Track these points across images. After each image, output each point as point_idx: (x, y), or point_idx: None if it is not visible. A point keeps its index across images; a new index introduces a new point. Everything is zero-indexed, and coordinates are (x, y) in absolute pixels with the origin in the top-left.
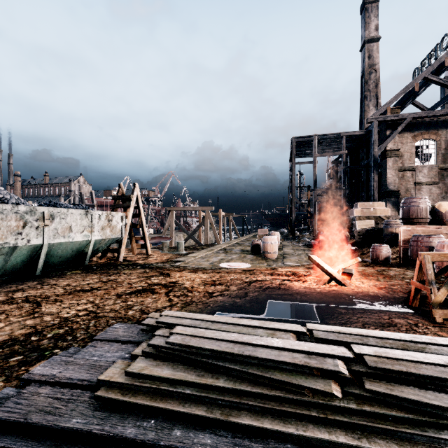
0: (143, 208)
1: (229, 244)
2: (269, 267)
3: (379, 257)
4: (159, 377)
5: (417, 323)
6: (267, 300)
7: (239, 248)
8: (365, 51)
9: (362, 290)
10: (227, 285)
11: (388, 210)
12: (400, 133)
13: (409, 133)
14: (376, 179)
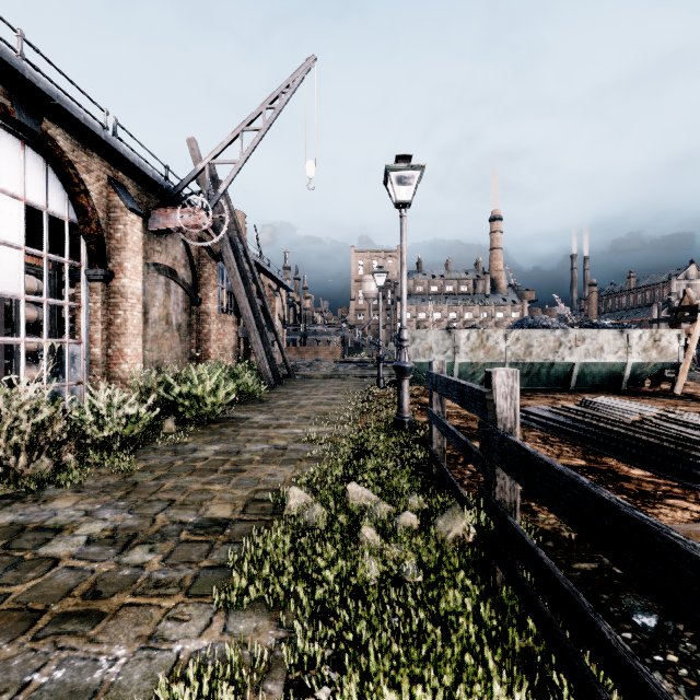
0: None
1: None
2: None
3: None
4: (571, 408)
5: None
6: None
7: None
8: None
9: None
10: None
11: None
12: None
13: None
14: None
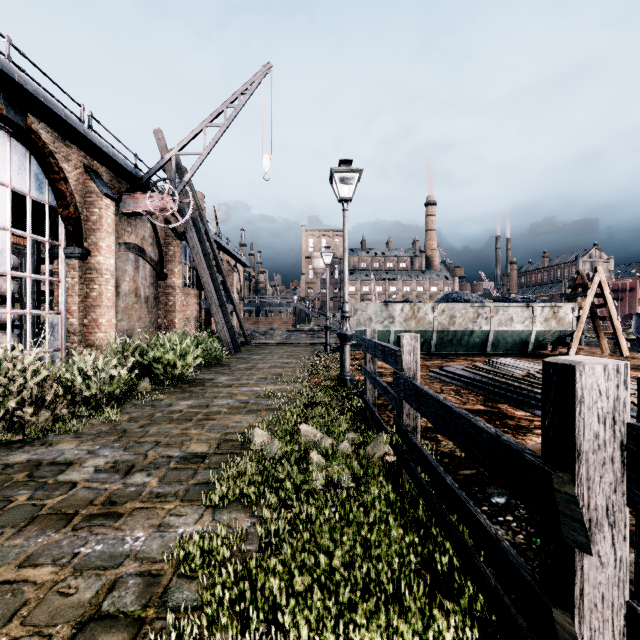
0: (610, 295)
1: None
2: None
3: None
4: (479, 367)
5: None
6: None
7: None
8: None
9: None
10: None
11: None
12: None
13: None
14: None
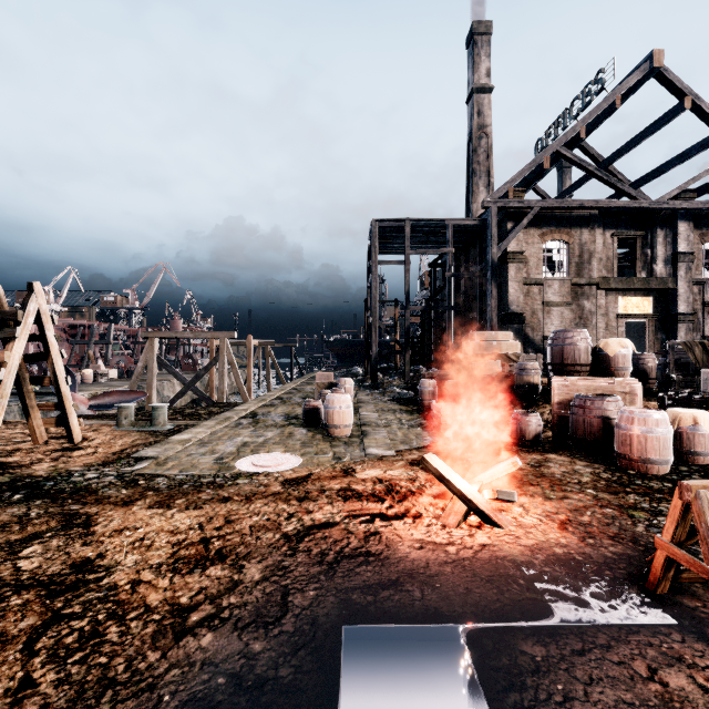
0: (57, 340)
1: (263, 402)
2: (339, 462)
3: (526, 435)
4: None
5: None
6: (342, 628)
7: (281, 412)
8: (473, 104)
9: (536, 537)
10: (237, 558)
11: (517, 344)
12: (525, 228)
13: (536, 229)
14: (494, 295)
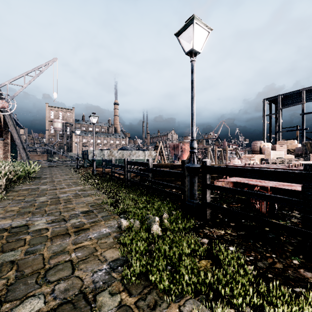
0: (163, 149)
1: None
2: None
3: None
4: None
5: None
6: None
7: None
8: None
9: None
10: None
11: (296, 145)
12: None
13: None
14: None
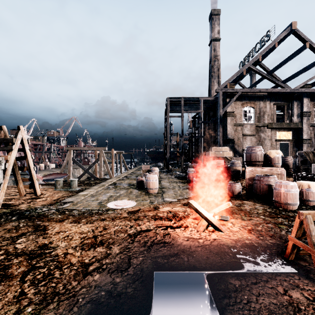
0: (30, 151)
1: (119, 178)
2: (152, 204)
3: (234, 192)
4: None
5: (313, 296)
6: (153, 272)
7: (126, 182)
8: (211, 46)
9: (237, 236)
10: (109, 244)
11: (231, 153)
12: (235, 101)
13: (239, 101)
14: (221, 131)
